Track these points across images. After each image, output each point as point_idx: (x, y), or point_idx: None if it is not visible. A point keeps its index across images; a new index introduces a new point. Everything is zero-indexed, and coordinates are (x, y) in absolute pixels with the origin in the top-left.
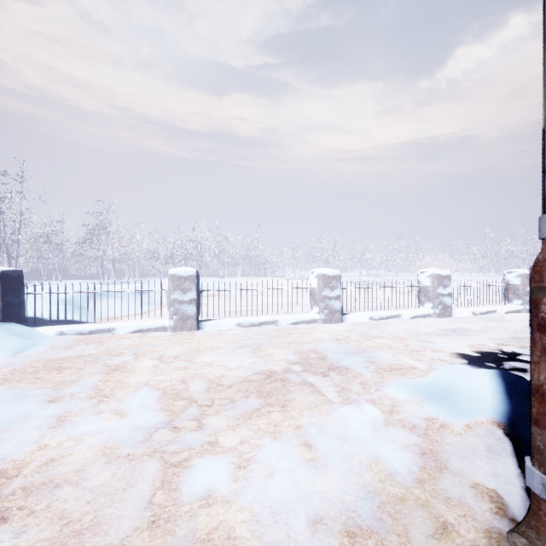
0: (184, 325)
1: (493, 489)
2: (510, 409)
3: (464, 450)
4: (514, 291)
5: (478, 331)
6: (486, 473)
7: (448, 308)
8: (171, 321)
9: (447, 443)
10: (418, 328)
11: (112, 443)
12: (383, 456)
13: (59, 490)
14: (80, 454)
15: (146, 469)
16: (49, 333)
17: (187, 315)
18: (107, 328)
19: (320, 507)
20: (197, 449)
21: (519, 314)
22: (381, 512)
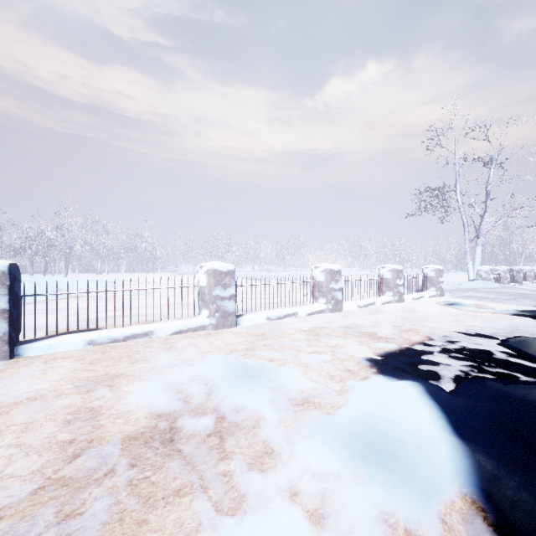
0: None
1: None
2: (475, 465)
3: None
4: (387, 284)
5: (369, 326)
6: None
7: (339, 303)
8: None
9: None
10: (316, 327)
11: None
12: None
13: None
14: None
15: None
16: None
17: None
18: None
19: None
20: None
21: (391, 304)
22: None
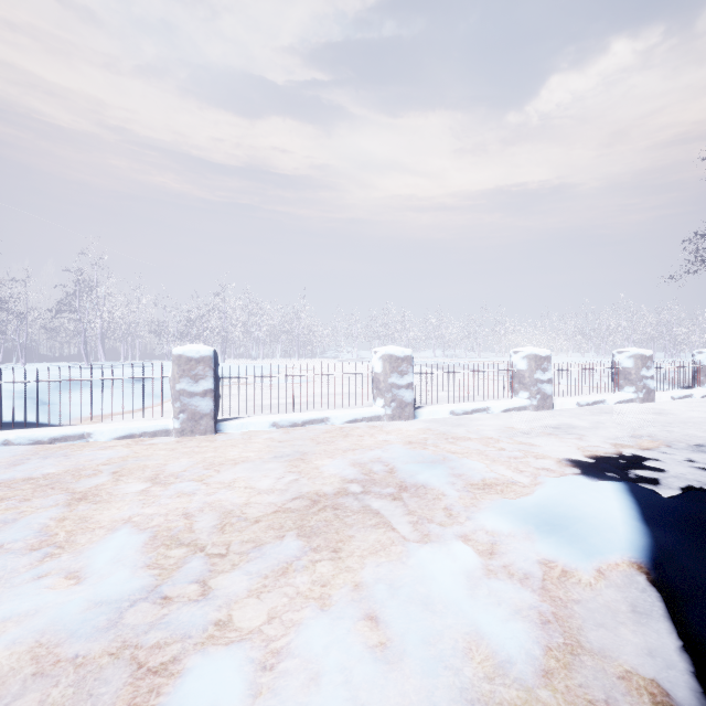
0: (196, 427)
1: (652, 680)
2: (652, 543)
3: (599, 612)
4: (626, 375)
5: (587, 428)
6: (636, 649)
7: (548, 398)
8: (177, 421)
9: (574, 601)
10: (513, 424)
11: (51, 635)
12: (487, 633)
13: None
14: None
15: (104, 683)
16: None
17: (200, 412)
18: (78, 434)
19: None
20: (196, 637)
21: (632, 404)
22: None
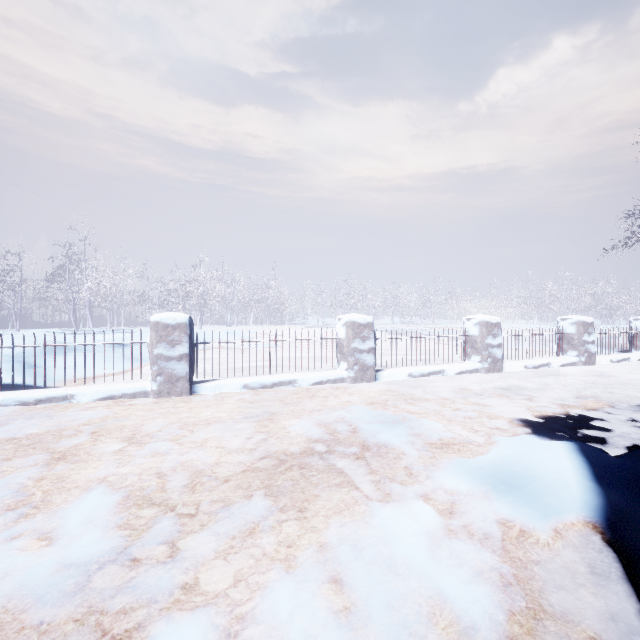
0: (172, 389)
1: None
2: (606, 503)
3: (558, 573)
4: (569, 341)
5: (535, 389)
6: (598, 613)
7: (498, 361)
8: (155, 383)
9: (534, 562)
10: (466, 386)
11: (17, 600)
12: (451, 597)
13: None
14: None
15: None
16: None
17: (176, 375)
18: (62, 396)
19: None
20: (162, 602)
21: (575, 367)
22: None
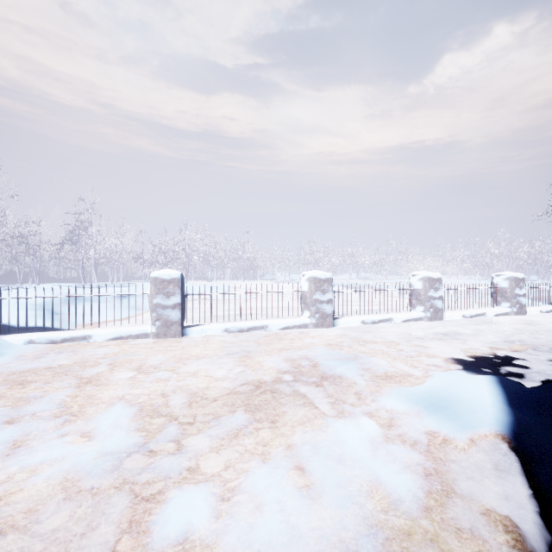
0: (168, 331)
1: (506, 516)
2: (514, 420)
3: (470, 469)
4: (503, 294)
5: (470, 334)
6: (496, 495)
7: (439, 311)
8: (154, 327)
9: (451, 460)
10: (410, 331)
11: (74, 473)
12: (384, 480)
13: (1, 538)
14: (34, 489)
15: (112, 506)
16: (17, 342)
17: (170, 320)
18: (82, 336)
19: (316, 549)
20: (174, 478)
21: (508, 317)
22: (386, 551)
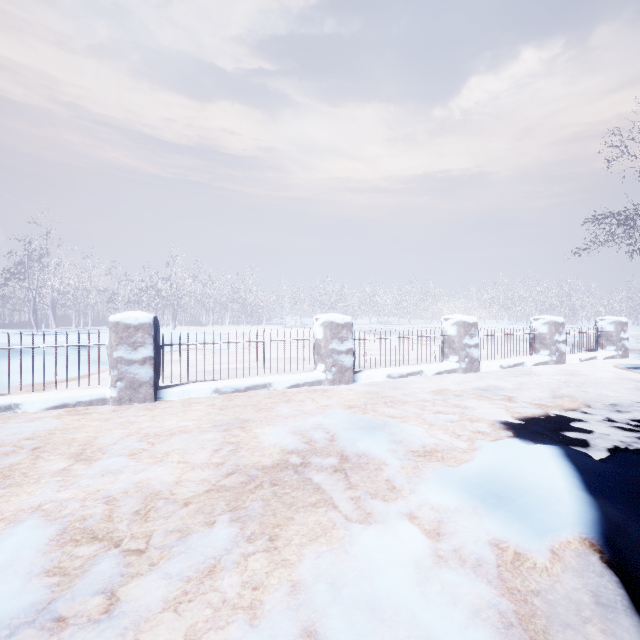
0: (134, 395)
1: None
2: (601, 517)
3: (561, 605)
4: (541, 340)
5: (512, 389)
6: None
7: (475, 361)
8: (114, 390)
9: (533, 592)
10: (445, 387)
11: None
12: None
13: None
14: None
15: None
16: None
17: (138, 380)
18: (5, 405)
19: None
20: None
21: (547, 366)
22: None
